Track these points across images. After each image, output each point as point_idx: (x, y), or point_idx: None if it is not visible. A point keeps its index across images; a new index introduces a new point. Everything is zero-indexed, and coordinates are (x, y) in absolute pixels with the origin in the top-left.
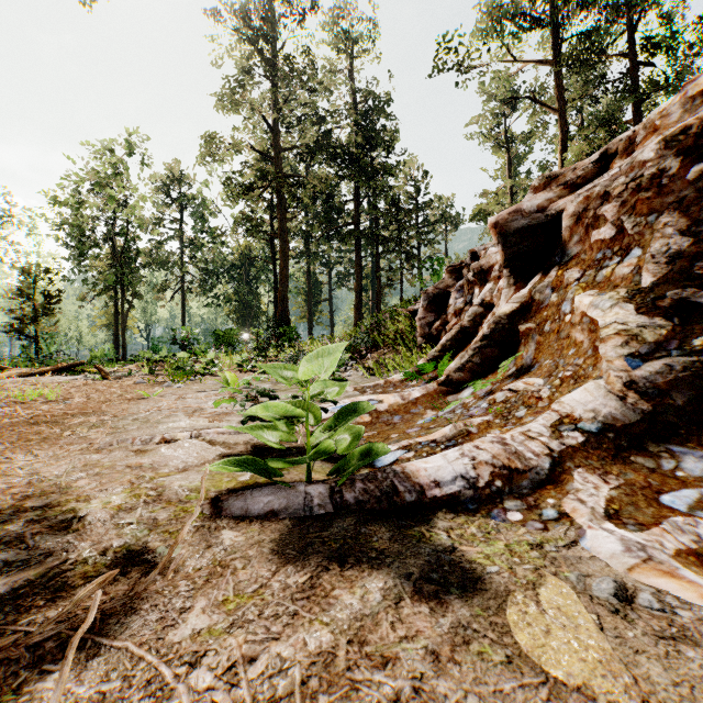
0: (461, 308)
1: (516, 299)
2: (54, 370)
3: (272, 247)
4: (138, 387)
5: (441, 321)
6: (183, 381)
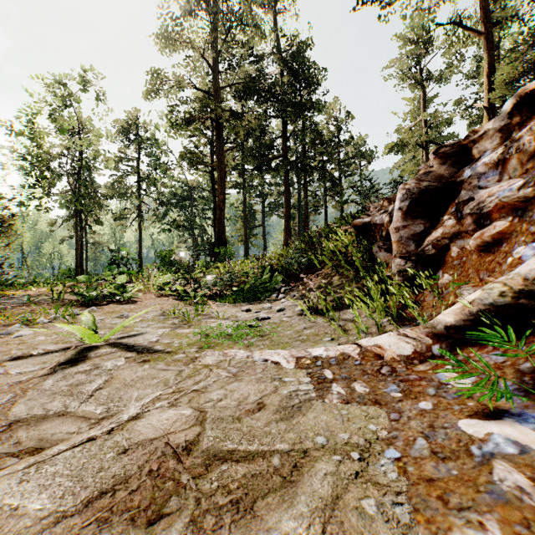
0: (527, 196)
1: None
2: None
3: (212, 178)
4: None
5: (443, 230)
6: (54, 319)
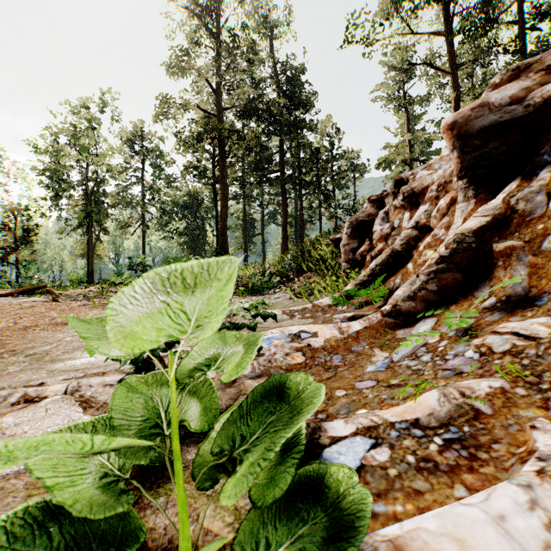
0: (388, 233)
1: (486, 211)
2: (20, 292)
3: (215, 190)
4: (80, 309)
5: (365, 247)
6: None
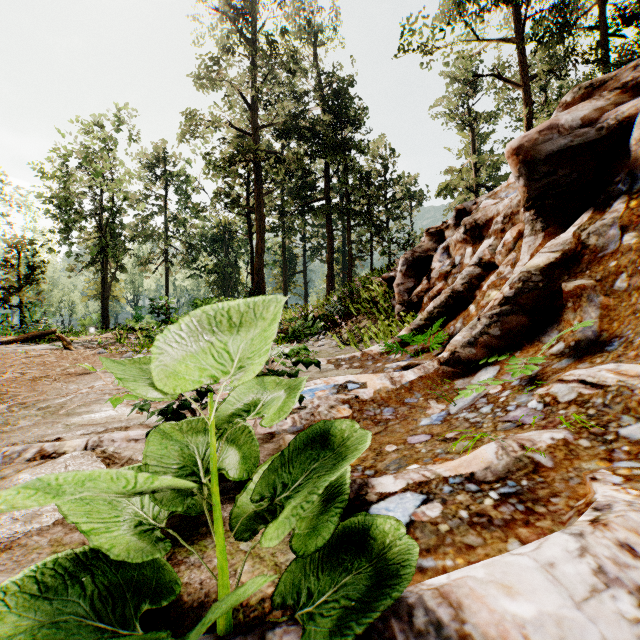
0: (448, 271)
1: (554, 247)
2: (25, 339)
3: (249, 221)
4: (95, 358)
5: (422, 286)
6: (148, 351)
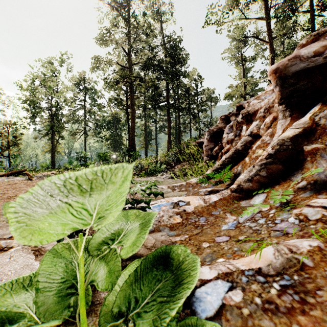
0: (232, 138)
1: (298, 125)
2: (10, 174)
3: (127, 113)
4: None
5: (218, 147)
6: None
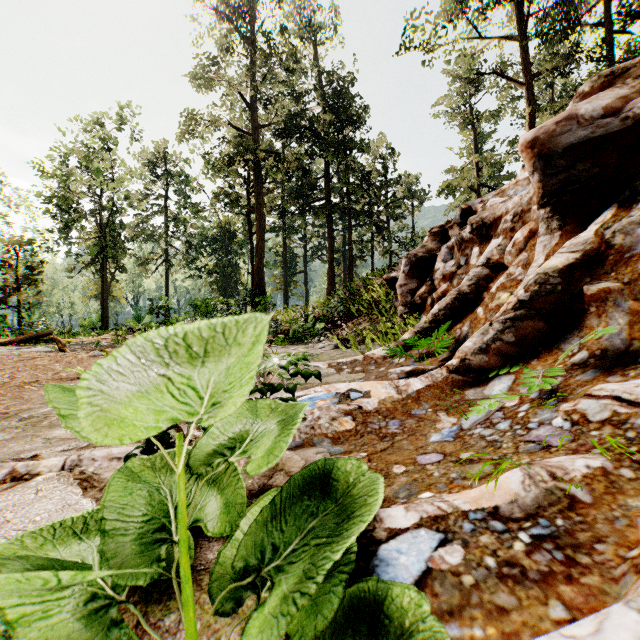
0: (453, 271)
1: (574, 246)
2: (21, 340)
3: (249, 221)
4: (90, 361)
5: (425, 287)
6: None
